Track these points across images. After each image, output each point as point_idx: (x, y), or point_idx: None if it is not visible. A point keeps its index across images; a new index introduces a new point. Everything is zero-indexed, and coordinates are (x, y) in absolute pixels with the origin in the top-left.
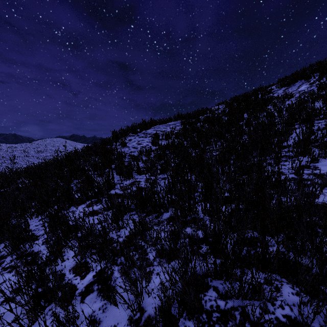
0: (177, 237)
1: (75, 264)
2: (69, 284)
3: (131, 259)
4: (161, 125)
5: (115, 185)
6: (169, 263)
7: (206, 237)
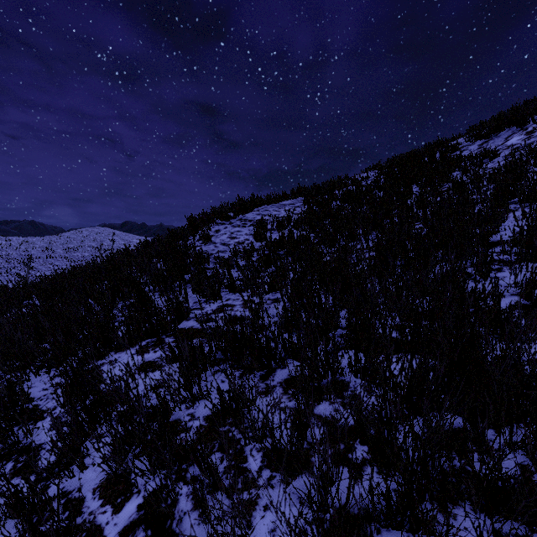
0: (304, 426)
1: (105, 476)
2: (89, 525)
3: (212, 475)
4: (270, 205)
5: (190, 312)
6: (289, 483)
7: (361, 424)
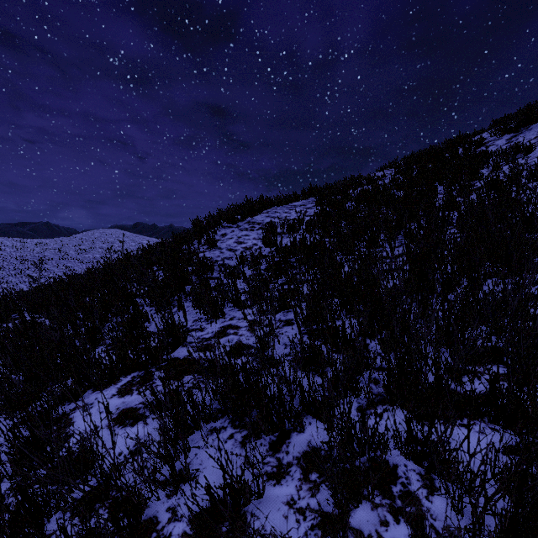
0: None
1: None
2: None
3: None
4: (280, 207)
5: (188, 335)
6: None
7: None
